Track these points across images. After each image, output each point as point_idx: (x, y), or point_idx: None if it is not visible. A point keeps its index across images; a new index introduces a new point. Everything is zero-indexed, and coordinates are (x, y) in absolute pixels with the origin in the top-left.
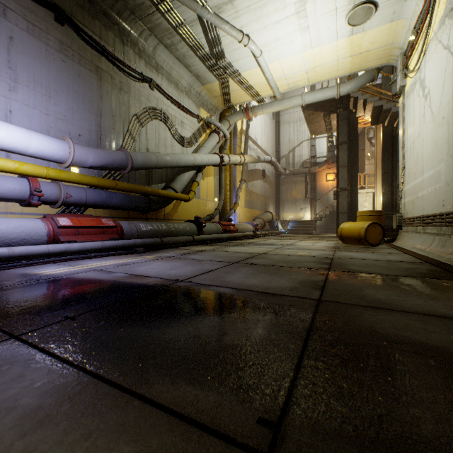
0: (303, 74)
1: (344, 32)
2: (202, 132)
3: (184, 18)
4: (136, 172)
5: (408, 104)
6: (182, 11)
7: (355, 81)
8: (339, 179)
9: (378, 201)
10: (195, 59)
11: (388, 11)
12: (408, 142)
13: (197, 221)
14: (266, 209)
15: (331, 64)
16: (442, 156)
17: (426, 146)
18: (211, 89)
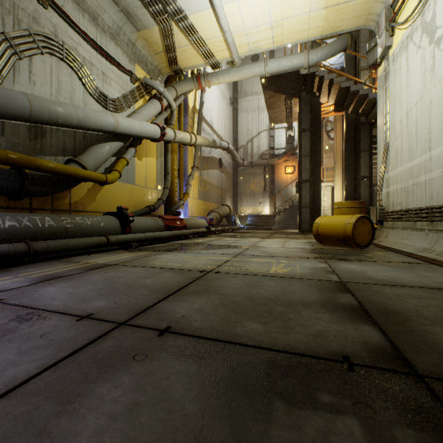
0: (267, 30)
1: None
2: (137, 96)
3: None
4: (5, 130)
5: (397, 67)
6: None
7: (327, 48)
8: (301, 169)
9: (337, 195)
10: None
11: None
12: (395, 116)
13: (120, 214)
14: (223, 203)
15: (302, 17)
16: None
17: (439, 110)
18: (150, 39)
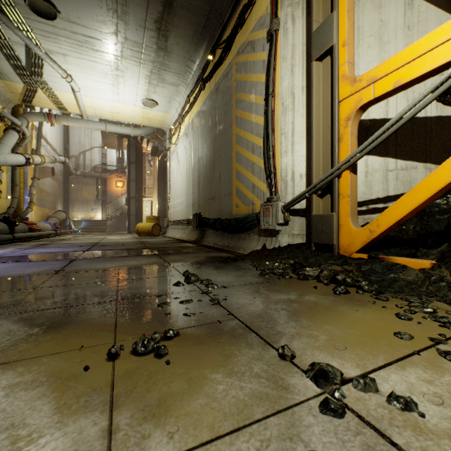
0: (109, 112)
1: (140, 105)
2: None
3: (9, 37)
4: None
5: (172, 159)
6: (10, 33)
7: (144, 130)
8: (130, 189)
9: (155, 207)
10: (3, 61)
11: (163, 108)
12: (172, 179)
13: (8, 221)
14: (55, 208)
15: (130, 115)
16: (184, 194)
17: (179, 187)
18: (12, 86)
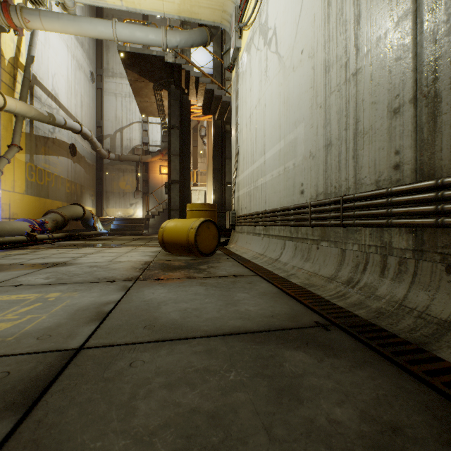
0: None
1: None
2: None
3: None
4: None
5: (244, 70)
6: None
7: (186, 34)
8: (171, 169)
9: (209, 200)
10: None
11: None
12: (243, 119)
13: None
14: (79, 202)
15: None
16: (301, 113)
17: (270, 112)
18: None
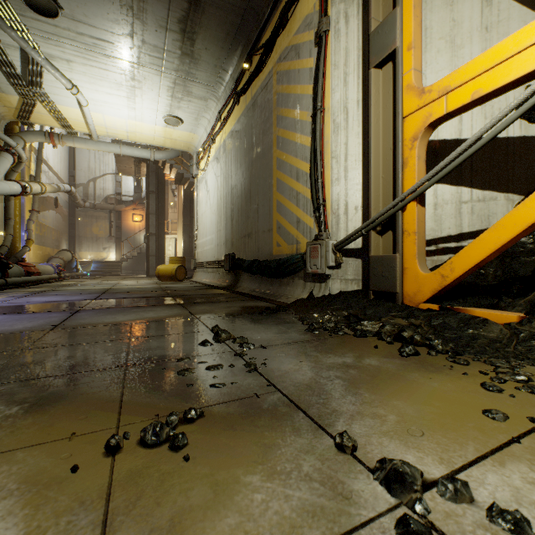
0: (124, 132)
1: (161, 123)
2: None
3: None
4: None
5: (200, 188)
6: (1, 33)
7: (166, 153)
8: (150, 224)
9: (180, 246)
10: None
11: (189, 127)
12: (200, 213)
13: None
14: (59, 247)
15: (149, 135)
16: (214, 230)
17: (208, 221)
18: (4, 98)
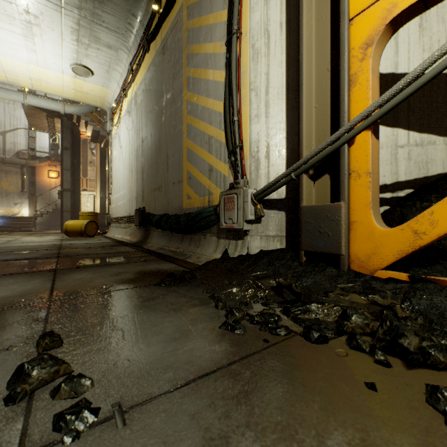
0: (27, 78)
1: (69, 72)
2: None
3: None
4: None
5: (114, 144)
6: None
7: (79, 108)
8: (64, 180)
9: (98, 203)
10: None
11: (101, 80)
12: (114, 168)
13: None
14: None
15: (57, 86)
16: (126, 185)
17: (121, 176)
18: None
